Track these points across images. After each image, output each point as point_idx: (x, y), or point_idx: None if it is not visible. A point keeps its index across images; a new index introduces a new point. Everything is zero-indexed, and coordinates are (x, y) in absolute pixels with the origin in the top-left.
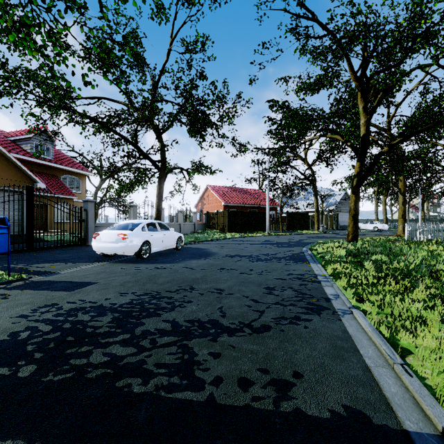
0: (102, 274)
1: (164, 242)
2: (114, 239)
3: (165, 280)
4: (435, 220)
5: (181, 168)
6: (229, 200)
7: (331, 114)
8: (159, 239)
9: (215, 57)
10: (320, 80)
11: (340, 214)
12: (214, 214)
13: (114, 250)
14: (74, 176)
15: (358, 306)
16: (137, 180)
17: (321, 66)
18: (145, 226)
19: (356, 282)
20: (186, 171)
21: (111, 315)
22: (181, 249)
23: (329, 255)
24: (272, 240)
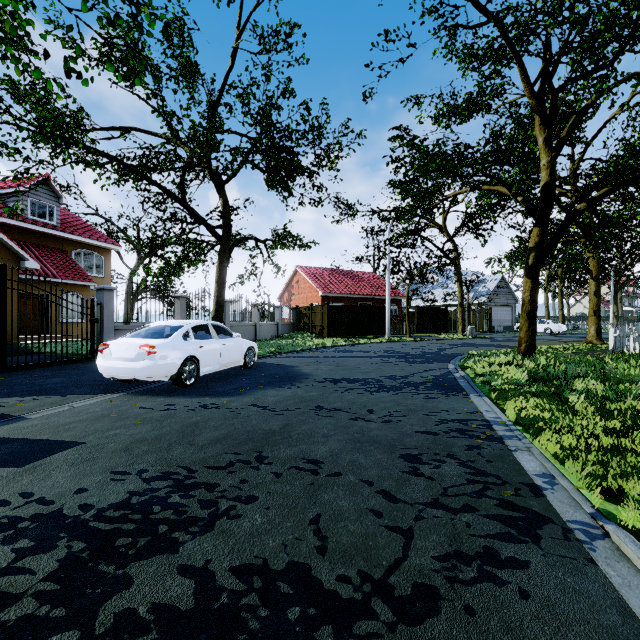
0: (100, 421)
1: (222, 357)
2: (134, 354)
3: (212, 437)
4: (631, 318)
5: (255, 238)
6: (330, 289)
7: (487, 156)
8: (214, 353)
9: (308, 60)
10: (473, 101)
11: (495, 308)
12: (307, 309)
13: (132, 374)
14: (93, 251)
15: (610, 513)
16: (186, 256)
17: (480, 71)
18: (189, 331)
19: (577, 443)
20: (264, 243)
21: (64, 547)
22: (253, 367)
23: (498, 380)
24: (396, 350)
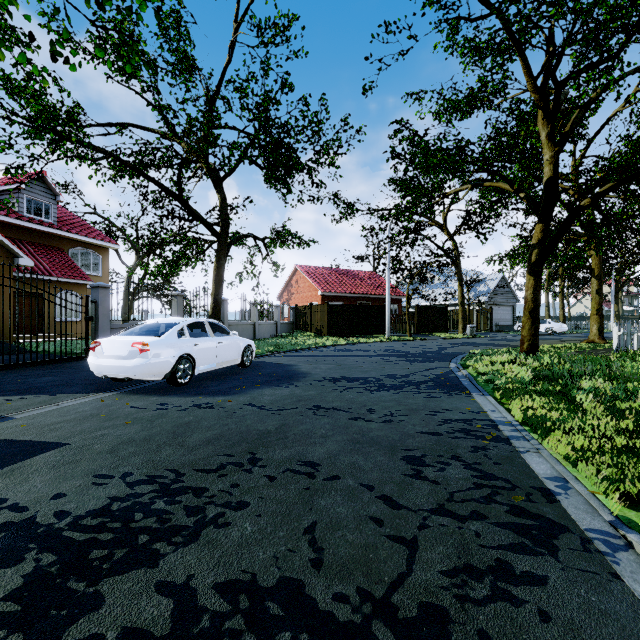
0: (88, 421)
1: (219, 355)
2: (126, 352)
3: (204, 438)
4: (632, 318)
5: (254, 236)
6: (330, 288)
7: (488, 153)
8: (210, 351)
9: (306, 53)
10: (474, 96)
11: (495, 308)
12: (307, 308)
13: (125, 372)
14: (90, 250)
15: (631, 521)
16: (183, 254)
17: (482, 63)
18: (184, 328)
19: (589, 444)
20: (263, 240)
21: (32, 560)
22: (250, 366)
23: (502, 379)
24: (396, 349)
